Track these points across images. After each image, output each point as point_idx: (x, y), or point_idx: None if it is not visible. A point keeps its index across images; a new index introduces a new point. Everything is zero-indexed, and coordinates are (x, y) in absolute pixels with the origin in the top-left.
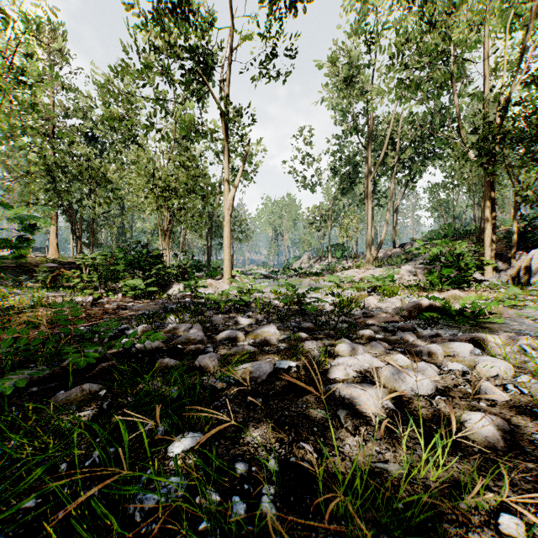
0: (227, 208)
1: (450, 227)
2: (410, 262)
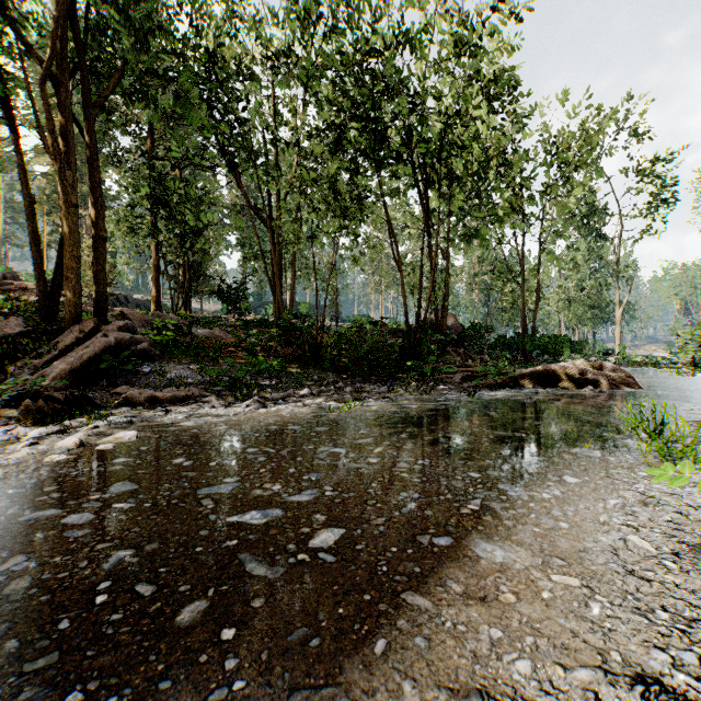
0: (617, 318)
1: None
2: None
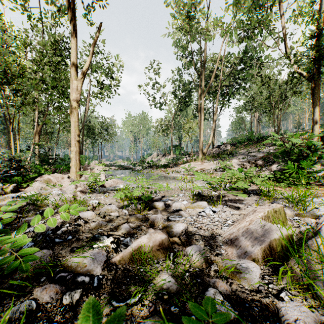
0: (74, 95)
1: (253, 134)
2: (233, 157)
